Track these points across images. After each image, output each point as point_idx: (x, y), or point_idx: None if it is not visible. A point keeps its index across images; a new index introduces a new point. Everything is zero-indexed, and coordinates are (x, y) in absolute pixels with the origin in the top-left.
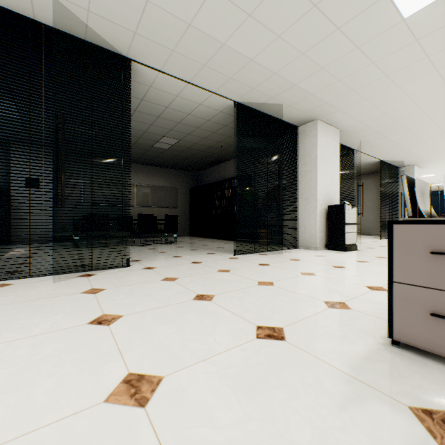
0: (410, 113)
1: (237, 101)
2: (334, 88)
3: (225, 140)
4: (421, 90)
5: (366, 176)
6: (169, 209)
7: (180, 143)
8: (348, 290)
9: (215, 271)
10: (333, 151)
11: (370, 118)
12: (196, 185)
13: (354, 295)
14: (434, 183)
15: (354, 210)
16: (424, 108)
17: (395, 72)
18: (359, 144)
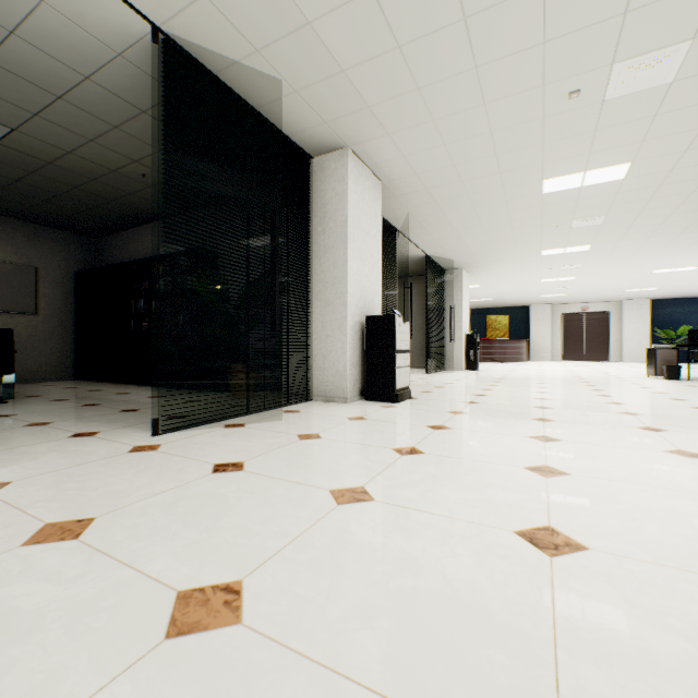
0: (484, 172)
1: (163, 28)
2: (387, 69)
3: (151, 157)
4: (511, 125)
5: (405, 279)
6: (10, 317)
7: (17, 141)
8: (497, 576)
9: (16, 543)
10: (372, 217)
11: (430, 168)
12: (94, 267)
13: (539, 613)
14: (475, 298)
15: (407, 326)
16: (503, 167)
17: (491, 64)
18: (406, 221)
